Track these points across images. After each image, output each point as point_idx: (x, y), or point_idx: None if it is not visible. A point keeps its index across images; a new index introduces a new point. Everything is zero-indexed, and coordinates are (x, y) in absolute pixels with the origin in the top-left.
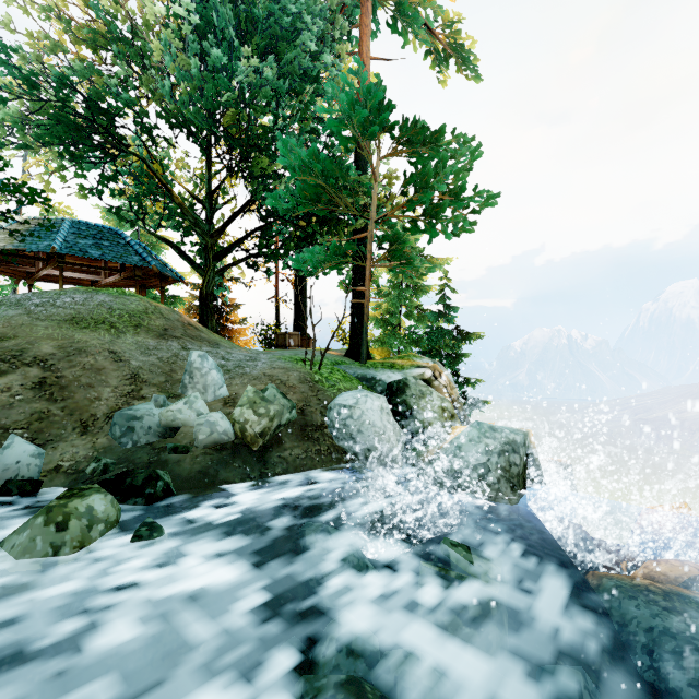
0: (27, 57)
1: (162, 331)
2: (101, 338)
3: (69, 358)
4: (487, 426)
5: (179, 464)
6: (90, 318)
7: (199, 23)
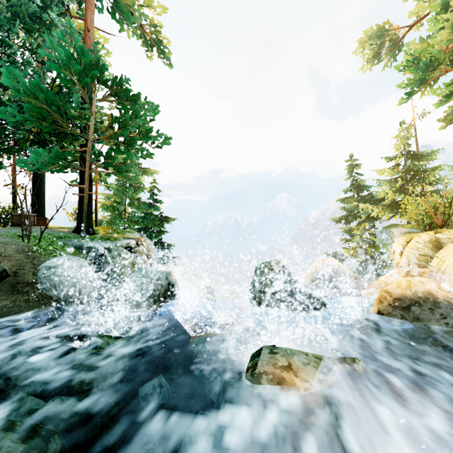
0: None
1: None
2: None
3: None
4: (145, 271)
5: None
6: None
7: None
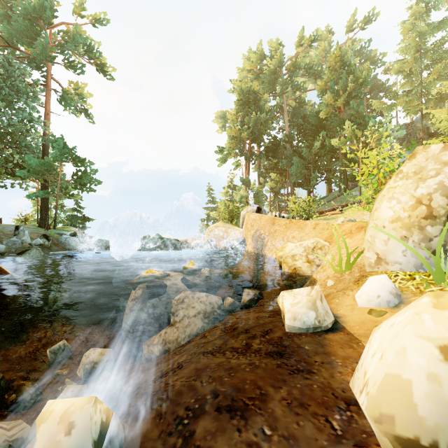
0: None
1: None
2: None
3: None
4: (101, 239)
5: None
6: None
7: None
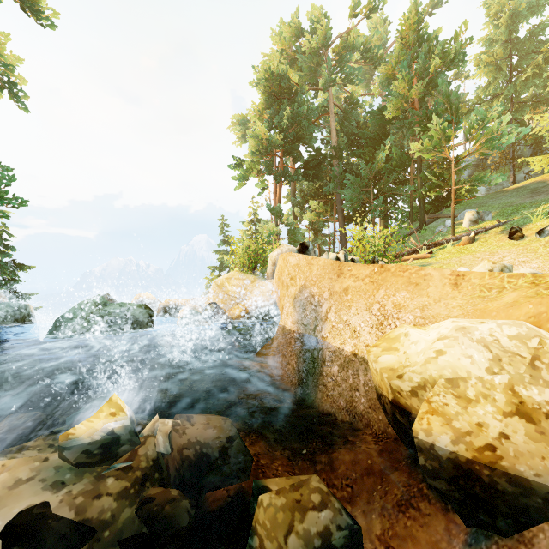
0: None
1: None
2: None
3: None
4: (8, 303)
5: None
6: None
7: None
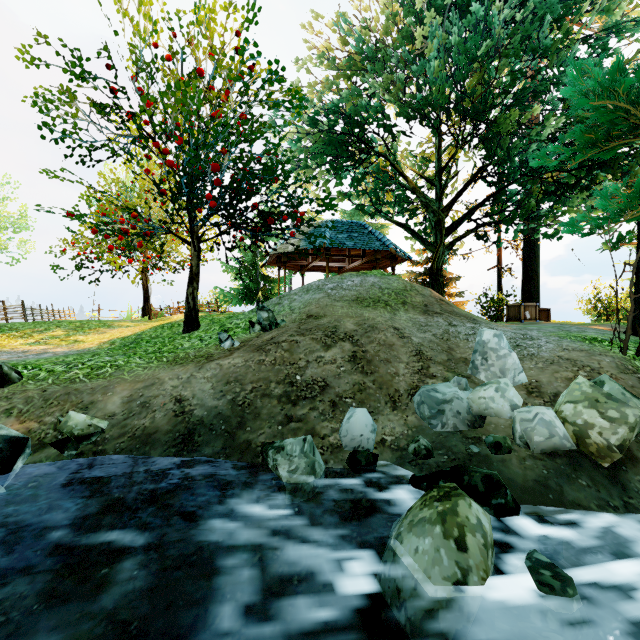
0: (311, 101)
1: (423, 307)
2: (382, 315)
3: (367, 334)
4: None
5: (506, 465)
6: (368, 297)
7: (438, 4)
